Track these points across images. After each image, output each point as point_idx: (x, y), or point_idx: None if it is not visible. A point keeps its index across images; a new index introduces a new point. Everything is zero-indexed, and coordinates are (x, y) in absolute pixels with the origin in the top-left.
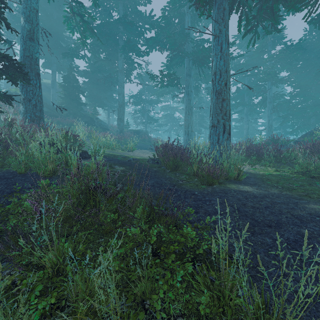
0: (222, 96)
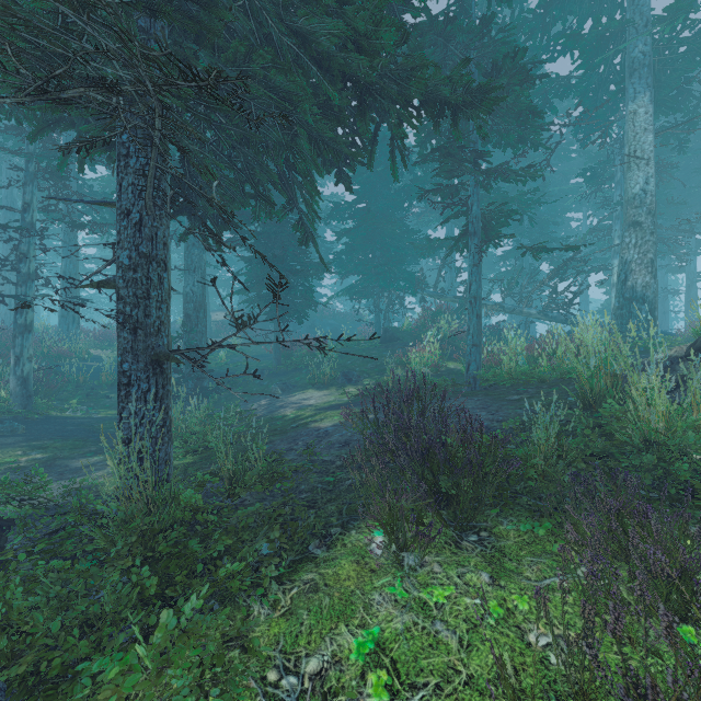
0: (72, 294)
